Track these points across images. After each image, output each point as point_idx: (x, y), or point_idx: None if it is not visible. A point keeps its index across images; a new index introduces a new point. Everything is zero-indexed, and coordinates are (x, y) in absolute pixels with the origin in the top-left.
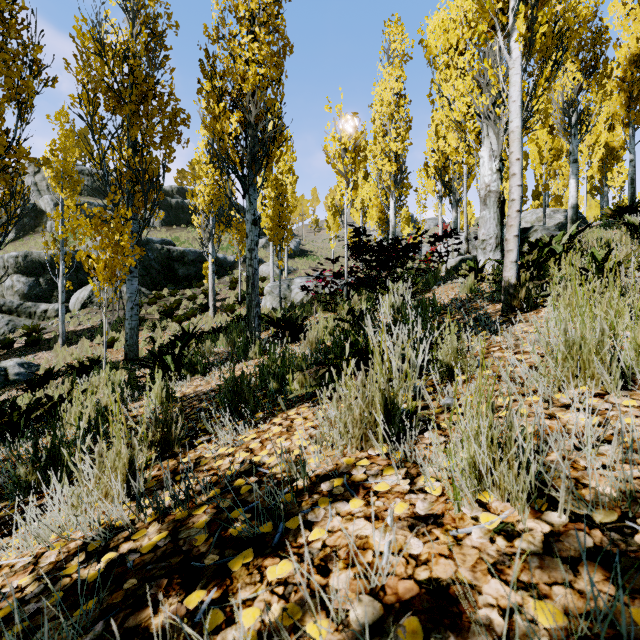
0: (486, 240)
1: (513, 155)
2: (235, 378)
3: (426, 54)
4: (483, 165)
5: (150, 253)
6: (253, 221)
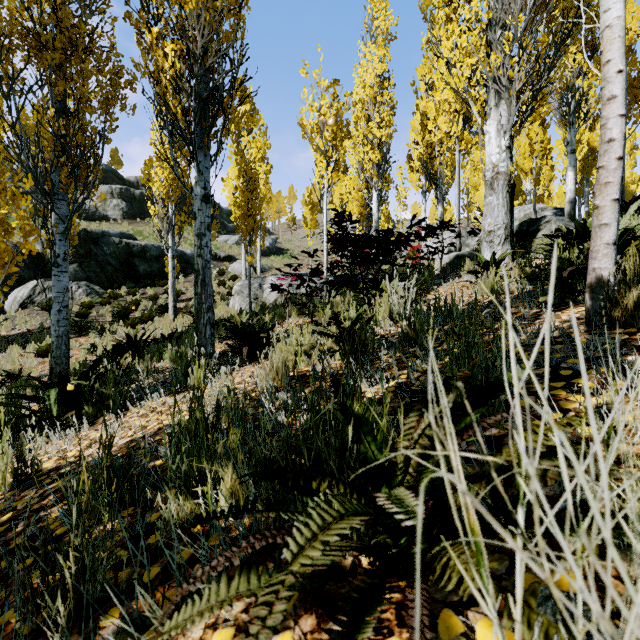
0: (493, 231)
1: (611, 65)
2: (109, 467)
3: (422, 7)
4: (489, 142)
5: (105, 247)
6: (203, 197)
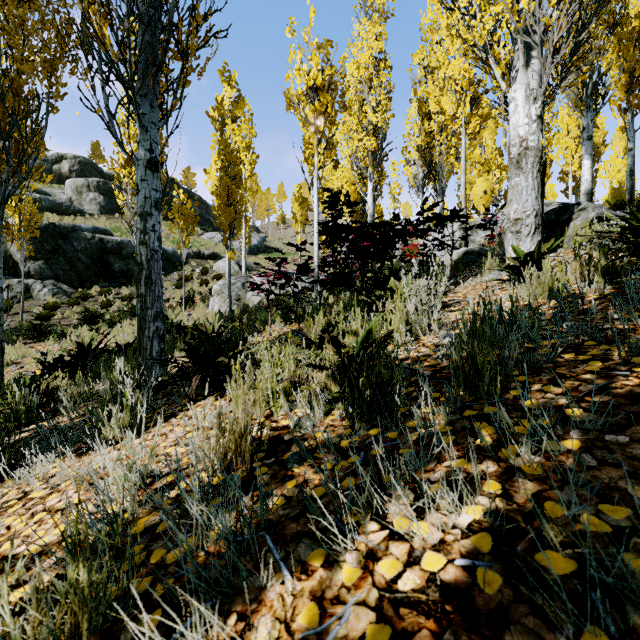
0: (521, 219)
1: None
2: None
3: None
4: (515, 111)
5: (76, 243)
6: (148, 162)
